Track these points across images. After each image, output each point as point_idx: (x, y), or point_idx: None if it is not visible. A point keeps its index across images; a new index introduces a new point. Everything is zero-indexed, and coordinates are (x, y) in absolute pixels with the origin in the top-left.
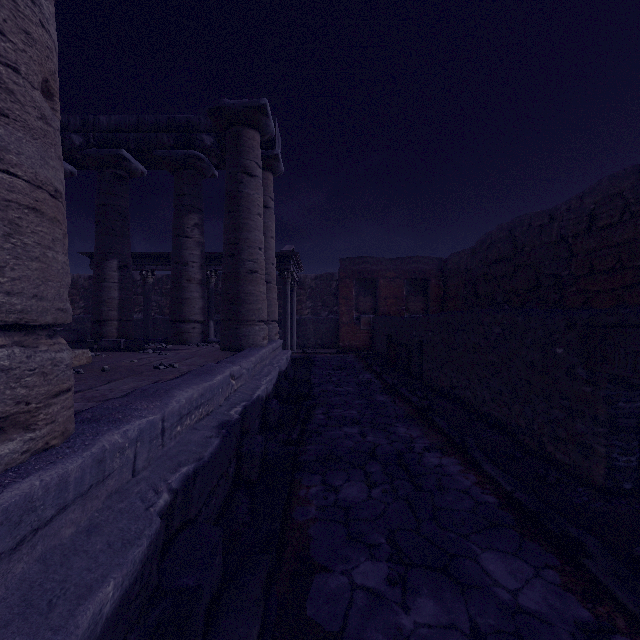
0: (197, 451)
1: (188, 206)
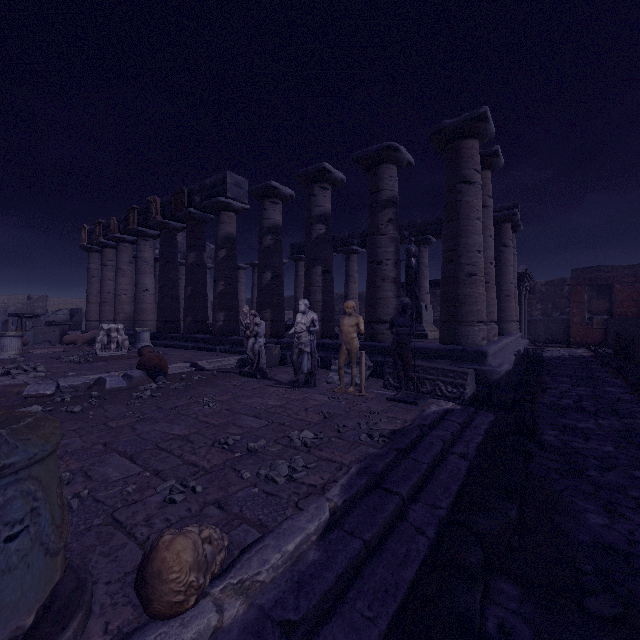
0: (513, 352)
1: None
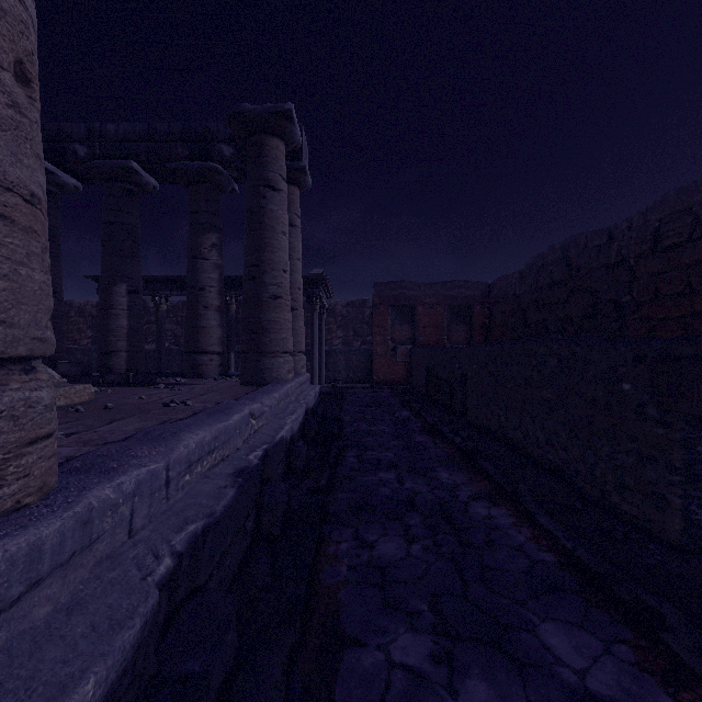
0: (208, 504)
1: (205, 224)
